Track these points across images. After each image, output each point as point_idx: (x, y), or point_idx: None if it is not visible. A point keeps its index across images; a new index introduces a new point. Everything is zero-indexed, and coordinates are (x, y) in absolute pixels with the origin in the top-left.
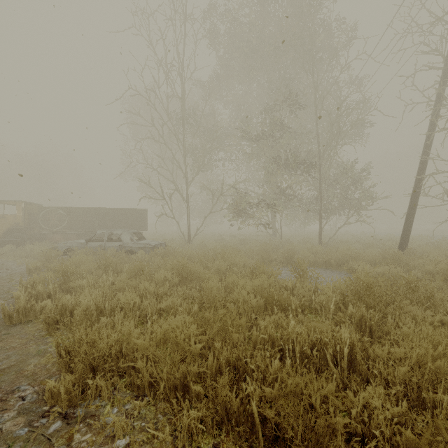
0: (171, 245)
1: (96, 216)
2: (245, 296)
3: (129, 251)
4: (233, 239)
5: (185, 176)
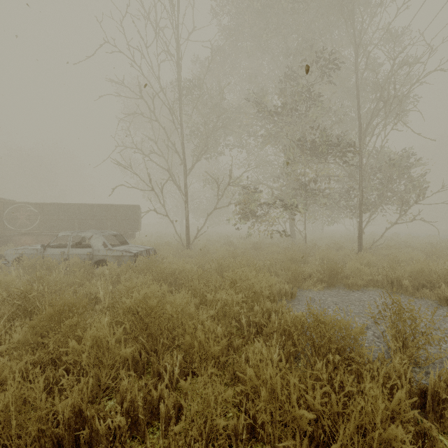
0: (163, 251)
1: (75, 214)
2: None
3: (102, 261)
4: (243, 241)
5: (183, 163)
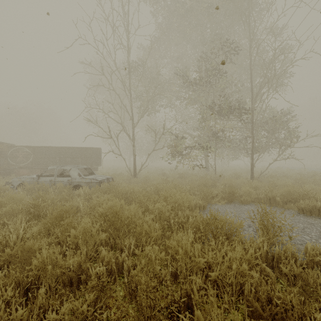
0: (118, 179)
1: (57, 154)
2: None
3: (77, 185)
4: (173, 173)
5: (132, 119)
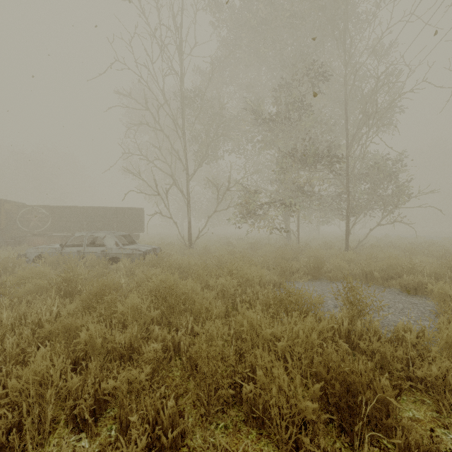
0: (168, 250)
1: (84, 216)
2: (283, 384)
3: (114, 258)
4: (241, 242)
5: (186, 169)
